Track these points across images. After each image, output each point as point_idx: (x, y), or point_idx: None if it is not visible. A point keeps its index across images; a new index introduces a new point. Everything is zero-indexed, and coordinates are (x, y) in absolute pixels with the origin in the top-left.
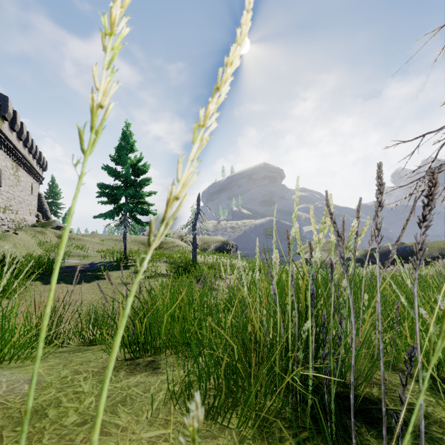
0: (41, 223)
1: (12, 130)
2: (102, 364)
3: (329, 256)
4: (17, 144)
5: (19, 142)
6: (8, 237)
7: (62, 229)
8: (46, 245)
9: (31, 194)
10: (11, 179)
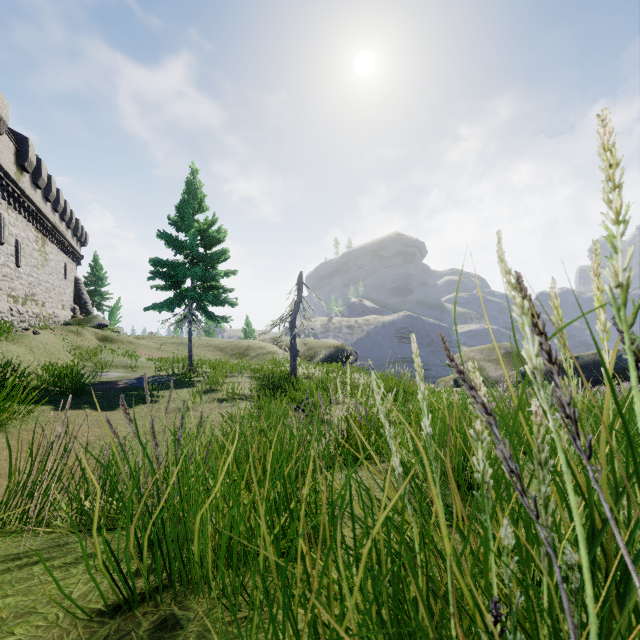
0: (77, 320)
1: (36, 186)
2: (45, 634)
3: (498, 369)
4: (43, 206)
5: (46, 205)
6: (23, 338)
7: (107, 328)
8: (82, 351)
9: (65, 278)
10: (35, 257)
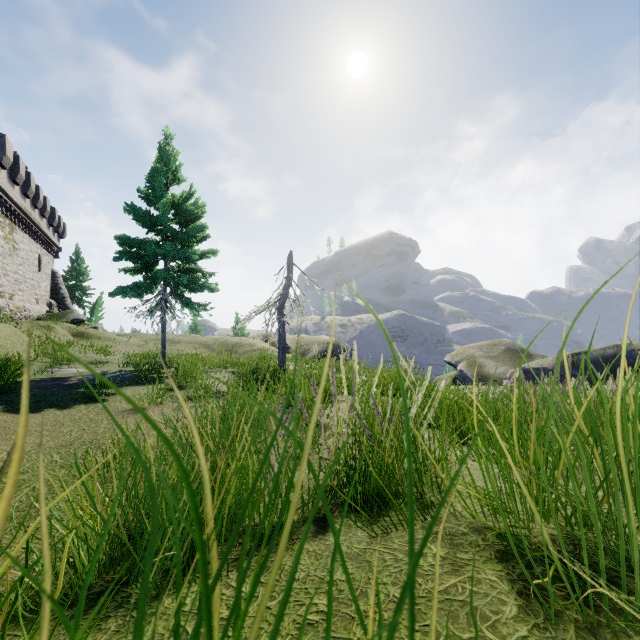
0: (51, 314)
1: None
2: None
3: (499, 366)
4: (10, 189)
5: (14, 188)
6: None
7: (84, 323)
8: (50, 347)
9: (39, 271)
10: None
